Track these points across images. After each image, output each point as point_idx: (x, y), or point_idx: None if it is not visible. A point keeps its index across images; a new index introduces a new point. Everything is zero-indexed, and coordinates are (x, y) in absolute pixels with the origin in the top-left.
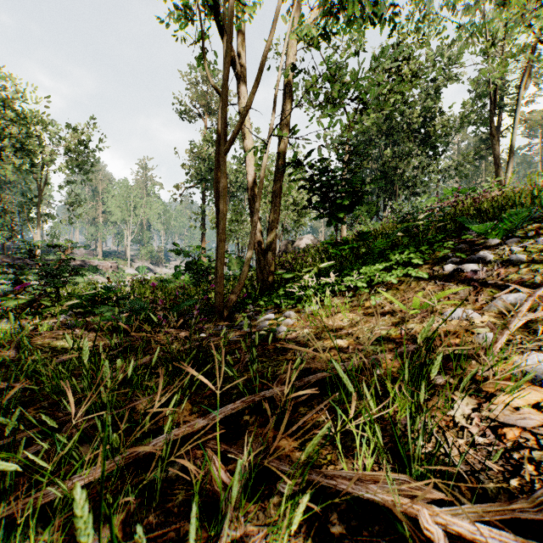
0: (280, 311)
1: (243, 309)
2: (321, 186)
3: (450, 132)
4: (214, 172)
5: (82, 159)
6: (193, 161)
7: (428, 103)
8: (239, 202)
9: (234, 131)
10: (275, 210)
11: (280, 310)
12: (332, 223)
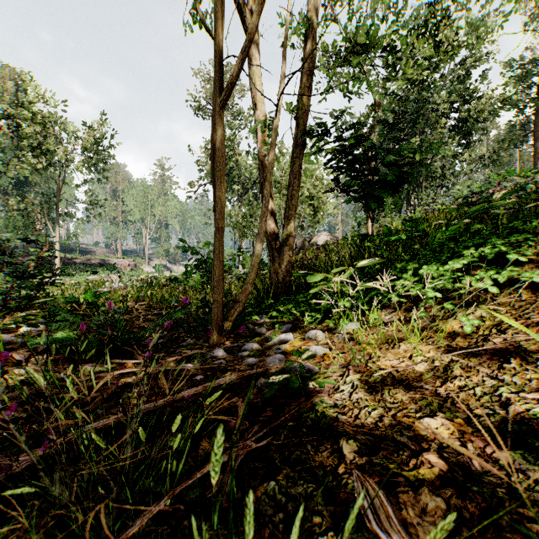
0: (300, 327)
1: (251, 320)
2: (353, 159)
3: (483, 117)
4: (212, 140)
5: (98, 158)
6: (207, 157)
7: (458, 86)
8: (253, 195)
9: (235, 70)
10: (292, 195)
11: (300, 325)
12: (369, 207)
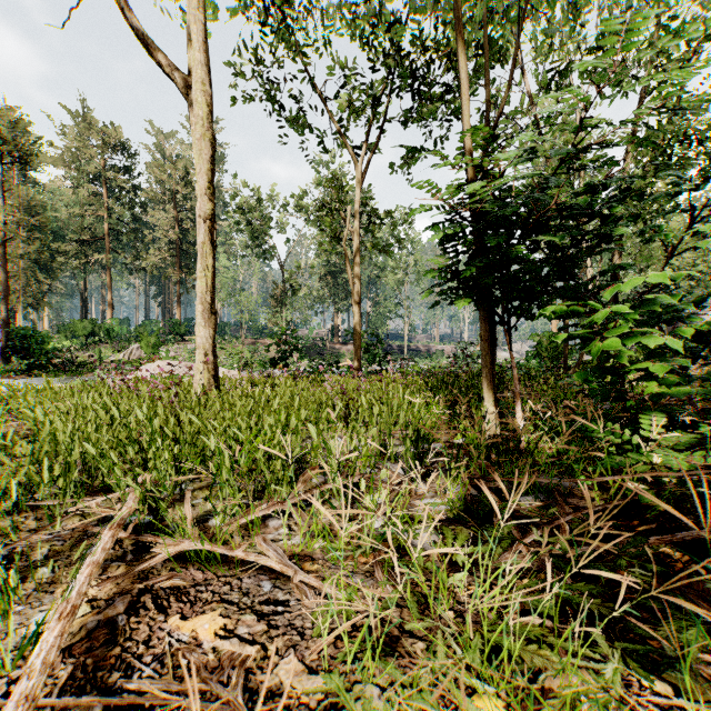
0: None
1: None
2: None
3: None
4: None
5: None
6: None
7: None
8: None
9: None
10: None
11: None
12: None
